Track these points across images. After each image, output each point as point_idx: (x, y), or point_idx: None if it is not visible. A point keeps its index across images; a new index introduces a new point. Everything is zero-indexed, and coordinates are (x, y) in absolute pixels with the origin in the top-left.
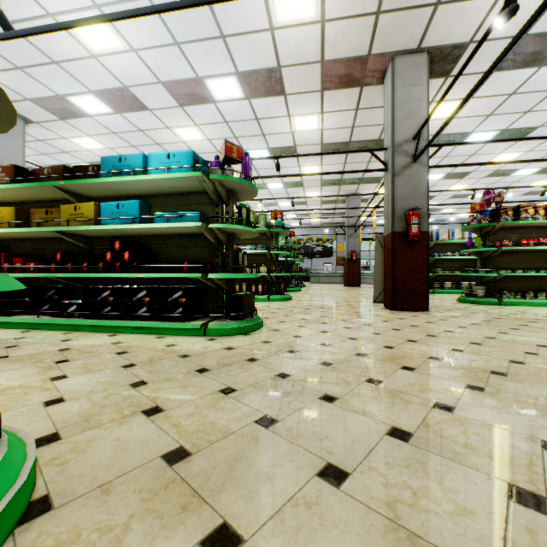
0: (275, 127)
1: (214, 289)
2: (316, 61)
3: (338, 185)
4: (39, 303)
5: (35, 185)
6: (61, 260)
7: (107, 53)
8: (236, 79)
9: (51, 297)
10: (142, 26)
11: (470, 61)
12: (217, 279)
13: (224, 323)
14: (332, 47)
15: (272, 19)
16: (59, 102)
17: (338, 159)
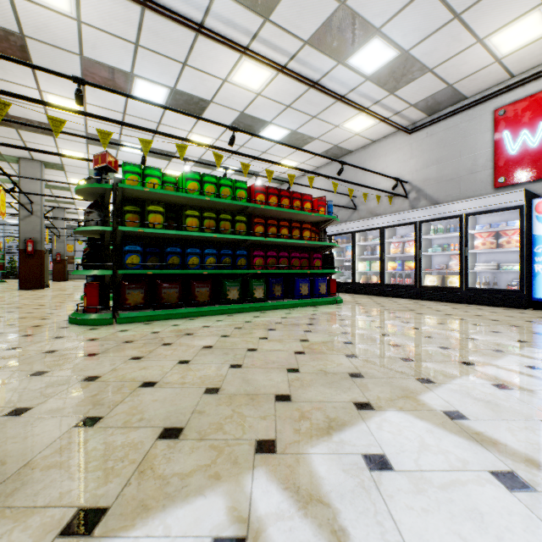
0: None
1: None
2: None
3: None
4: None
5: None
6: None
7: None
8: None
9: None
10: None
11: (72, 169)
12: None
13: None
14: None
15: None
16: None
17: None
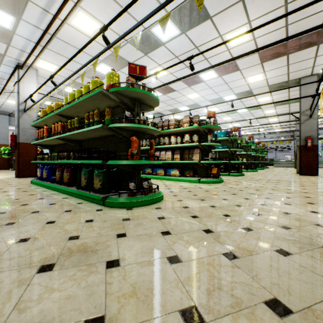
0: (249, 102)
1: (230, 165)
2: (265, 86)
3: (288, 115)
4: None
5: None
6: None
7: (194, 98)
8: (234, 95)
9: None
10: (206, 92)
11: None
12: (232, 162)
13: (234, 173)
14: (271, 82)
15: (247, 83)
16: (175, 109)
17: (284, 106)
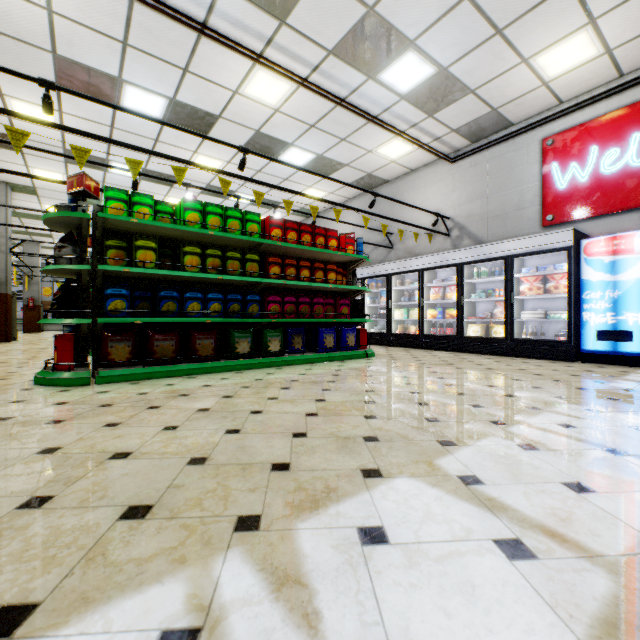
0: None
1: None
2: None
3: None
4: None
5: None
6: None
7: None
8: None
9: None
10: None
11: (47, 194)
12: None
13: None
14: None
15: None
16: None
17: None
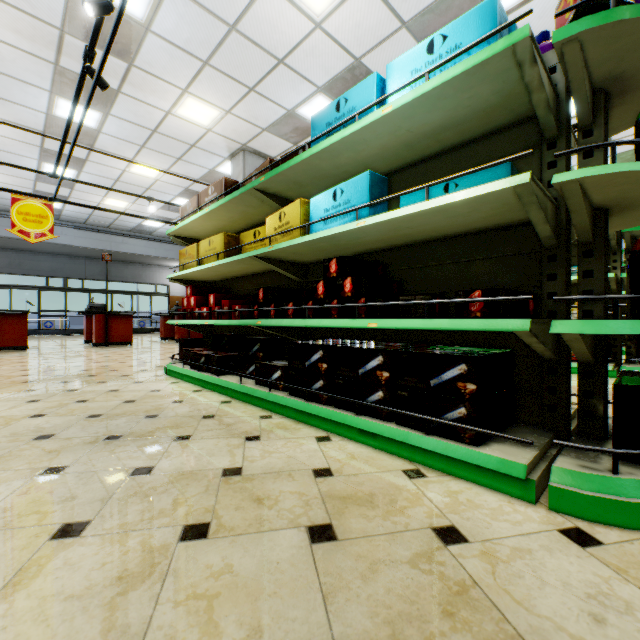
0: None
1: (542, 359)
2: None
3: None
4: (246, 361)
5: (236, 195)
6: (263, 299)
7: (332, 9)
8: None
9: (256, 353)
10: None
11: None
12: (578, 336)
13: (609, 478)
14: None
15: None
16: (290, 122)
17: None
